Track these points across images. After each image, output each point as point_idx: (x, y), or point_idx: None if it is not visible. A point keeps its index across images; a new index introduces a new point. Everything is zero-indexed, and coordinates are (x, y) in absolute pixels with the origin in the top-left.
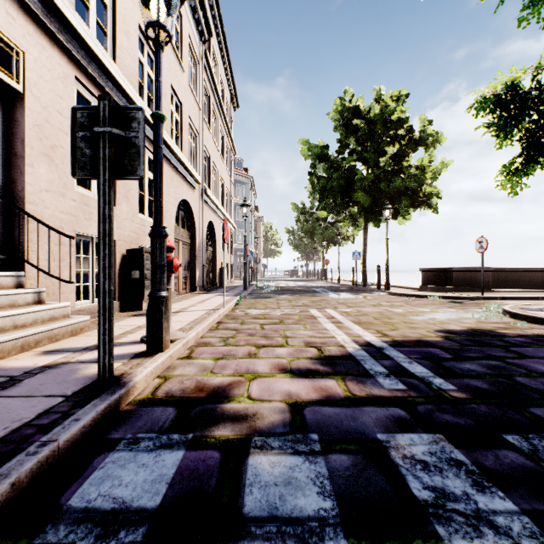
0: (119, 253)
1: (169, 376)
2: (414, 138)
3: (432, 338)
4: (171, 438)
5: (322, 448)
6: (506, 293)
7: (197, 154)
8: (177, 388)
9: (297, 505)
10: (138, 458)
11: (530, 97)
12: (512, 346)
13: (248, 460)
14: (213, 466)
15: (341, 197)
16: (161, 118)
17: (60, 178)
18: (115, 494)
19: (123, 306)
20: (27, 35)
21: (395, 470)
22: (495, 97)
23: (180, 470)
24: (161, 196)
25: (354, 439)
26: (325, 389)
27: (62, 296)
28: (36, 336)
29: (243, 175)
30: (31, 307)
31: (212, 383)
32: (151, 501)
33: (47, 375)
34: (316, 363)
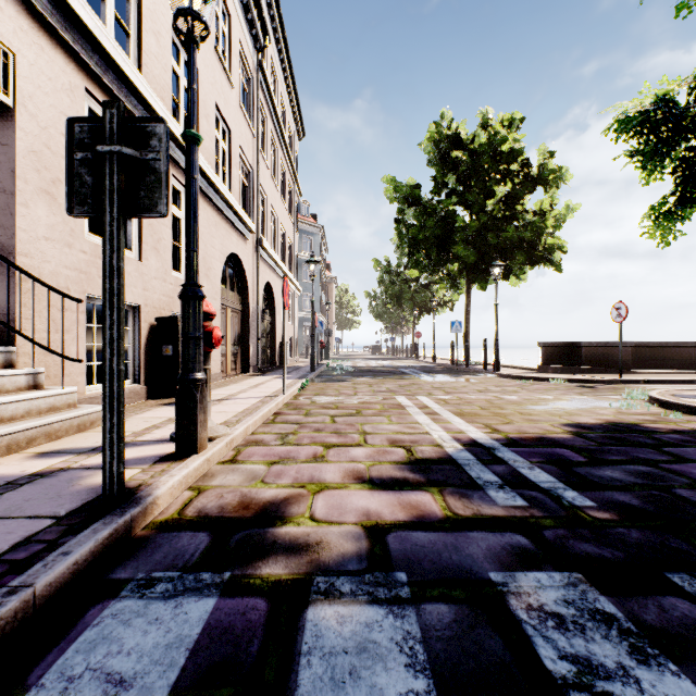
0: (146, 323)
1: (205, 487)
2: (531, 175)
3: (558, 435)
4: (199, 578)
5: (412, 594)
6: (650, 375)
7: (251, 195)
8: (214, 504)
9: (375, 685)
10: (151, 610)
11: (688, 115)
12: (666, 445)
13: (307, 612)
14: (256, 622)
15: (436, 251)
16: (195, 139)
17: (65, 223)
18: (110, 667)
19: (151, 392)
20: (19, 31)
21: (517, 629)
22: (642, 115)
23: (208, 628)
24: (196, 244)
25: (457, 581)
26: (416, 506)
27: (68, 378)
28: (29, 432)
29: (311, 223)
30: (22, 393)
31: (262, 498)
32: (162, 678)
33: (36, 486)
34: (404, 469)
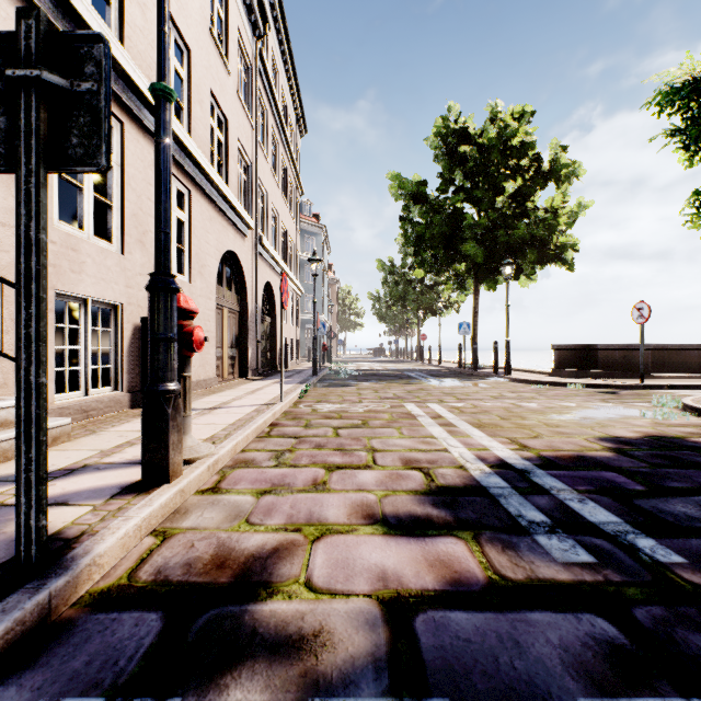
0: (129, 323)
1: (173, 530)
2: (542, 171)
3: (598, 453)
4: None
5: None
6: (672, 380)
7: (249, 190)
8: (179, 559)
9: None
10: None
11: None
12: None
13: None
14: None
15: (444, 250)
16: (166, 94)
17: None
18: None
19: (136, 400)
20: None
21: None
22: (689, 85)
23: None
24: (168, 224)
25: None
26: (447, 564)
27: None
28: None
29: (313, 224)
30: None
31: (244, 548)
32: None
33: None
34: (425, 502)
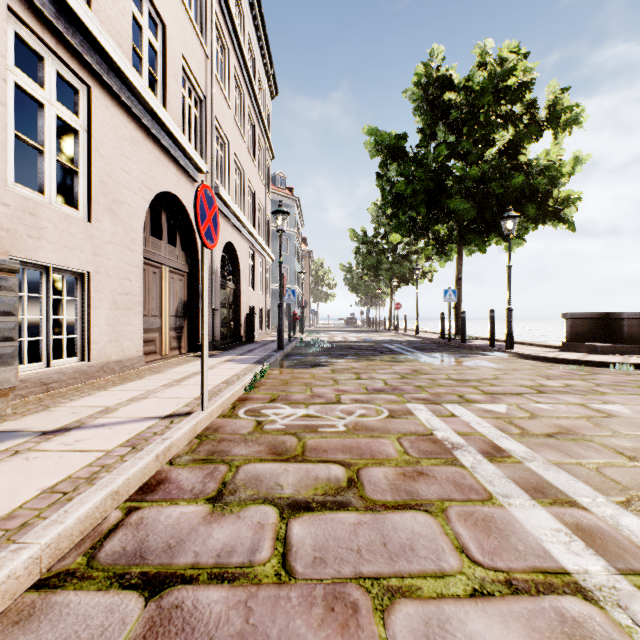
0: None
1: None
2: (536, 120)
3: None
4: None
5: None
6: None
7: (202, 128)
8: None
9: None
10: None
11: None
12: None
13: None
14: None
15: (426, 209)
16: None
17: None
18: None
19: None
20: None
21: None
22: None
23: None
24: None
25: None
26: None
27: None
28: None
29: (286, 195)
30: None
31: None
32: None
33: None
34: None
